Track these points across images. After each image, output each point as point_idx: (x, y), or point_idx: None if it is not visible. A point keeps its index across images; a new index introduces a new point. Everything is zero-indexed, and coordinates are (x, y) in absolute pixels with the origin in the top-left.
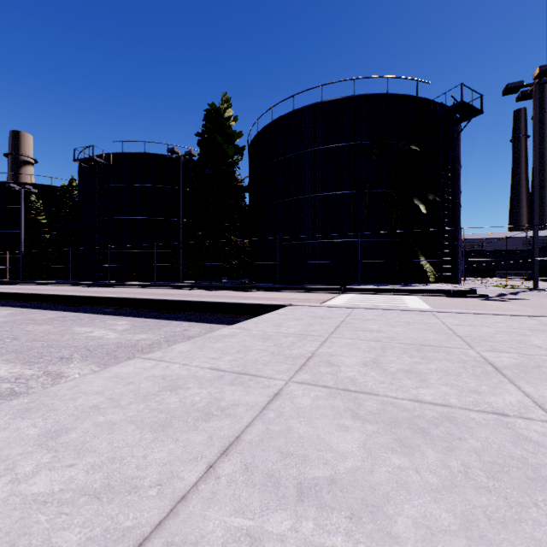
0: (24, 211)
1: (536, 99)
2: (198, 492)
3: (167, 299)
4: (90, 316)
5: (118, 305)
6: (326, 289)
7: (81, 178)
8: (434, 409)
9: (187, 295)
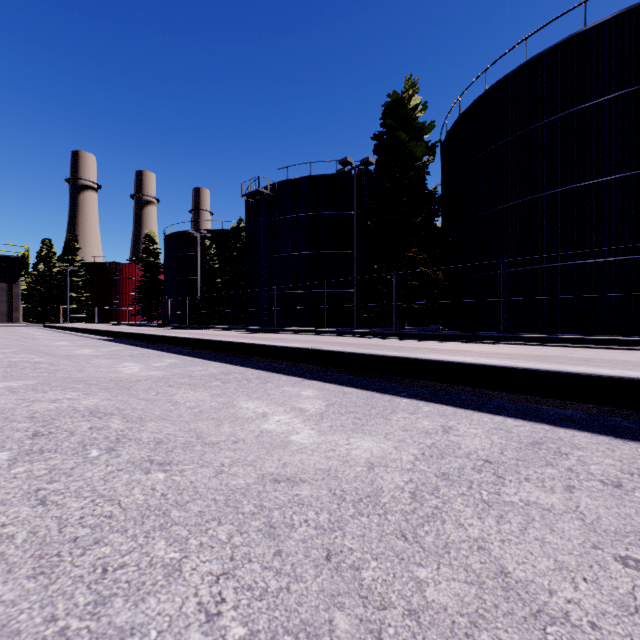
0: (200, 257)
1: None
2: None
3: (376, 354)
4: (259, 375)
5: (296, 359)
6: (628, 342)
7: (248, 216)
8: None
9: (378, 346)
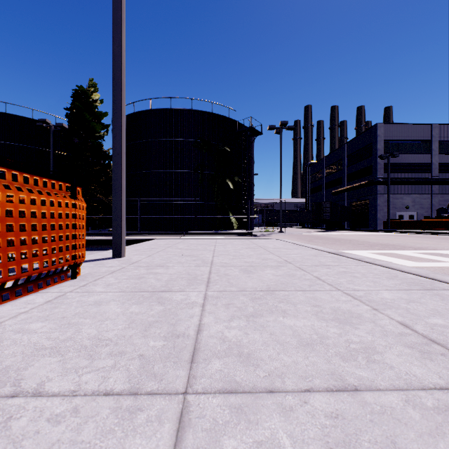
0: None
1: (281, 136)
2: (157, 253)
3: None
4: None
5: None
6: (174, 233)
7: None
8: (195, 248)
9: None
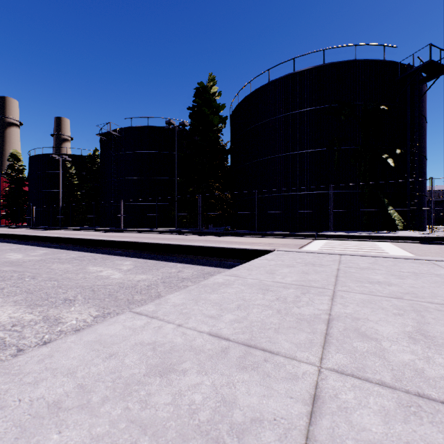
0: (62, 175)
1: None
2: None
3: (164, 243)
4: (103, 256)
5: (125, 247)
6: (300, 235)
7: (102, 148)
8: None
9: (181, 239)
